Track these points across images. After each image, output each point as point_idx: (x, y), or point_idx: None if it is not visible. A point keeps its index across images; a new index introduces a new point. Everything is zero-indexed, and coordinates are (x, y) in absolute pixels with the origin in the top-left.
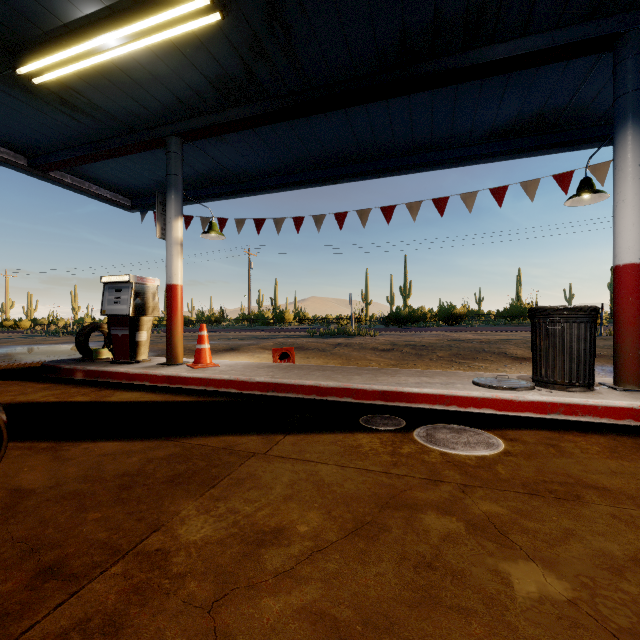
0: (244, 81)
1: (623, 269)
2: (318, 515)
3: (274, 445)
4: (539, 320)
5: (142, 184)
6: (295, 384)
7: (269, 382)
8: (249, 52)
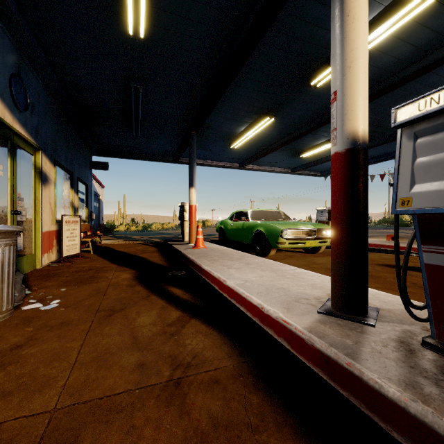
0: (369, 138)
1: None
2: (377, 257)
3: (373, 253)
4: None
5: (326, 167)
6: (389, 245)
7: (378, 244)
8: (370, 133)
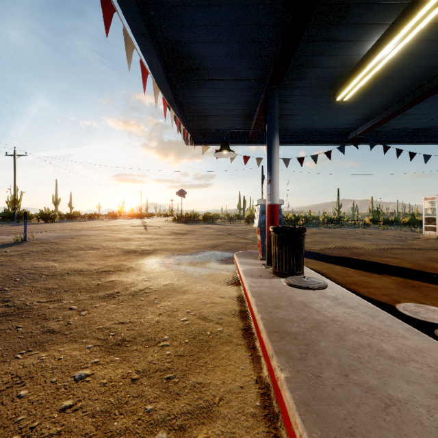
0: None
1: (278, 206)
2: None
3: None
4: (300, 235)
5: None
6: None
7: None
8: None
